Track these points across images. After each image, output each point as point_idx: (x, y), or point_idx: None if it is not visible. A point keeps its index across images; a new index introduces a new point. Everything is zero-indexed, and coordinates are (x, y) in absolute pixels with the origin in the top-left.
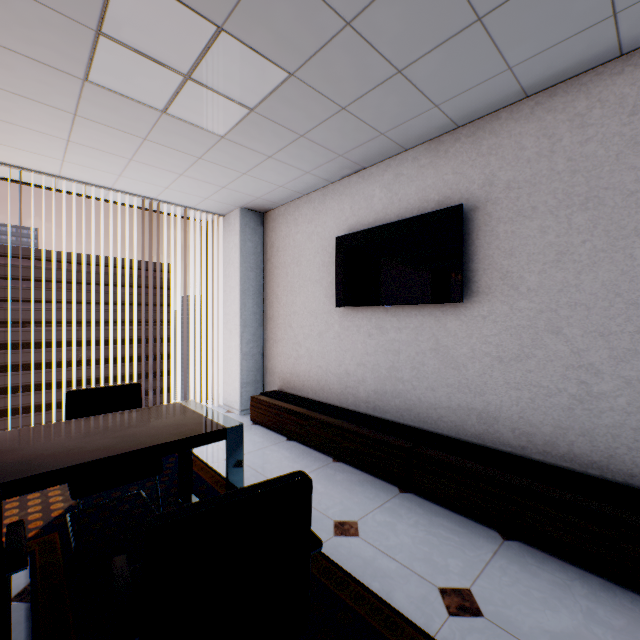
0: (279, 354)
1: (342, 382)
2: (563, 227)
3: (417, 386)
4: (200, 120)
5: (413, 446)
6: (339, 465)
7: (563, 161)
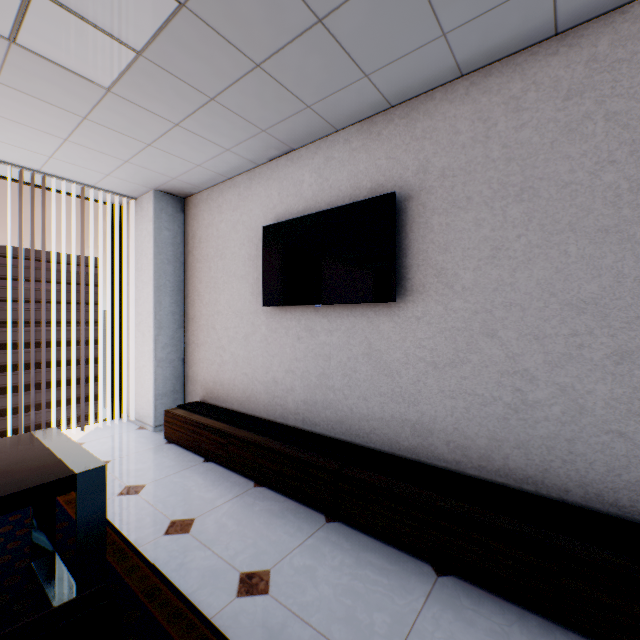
0: (201, 360)
1: (270, 391)
2: (498, 220)
3: (349, 395)
4: (70, 60)
5: (342, 466)
6: (260, 491)
7: (498, 148)
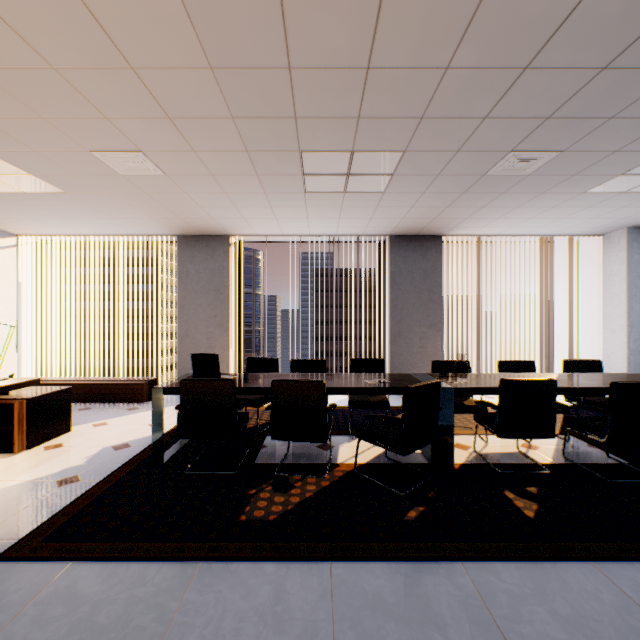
0: None
1: None
2: None
3: None
4: None
5: None
6: None
7: None
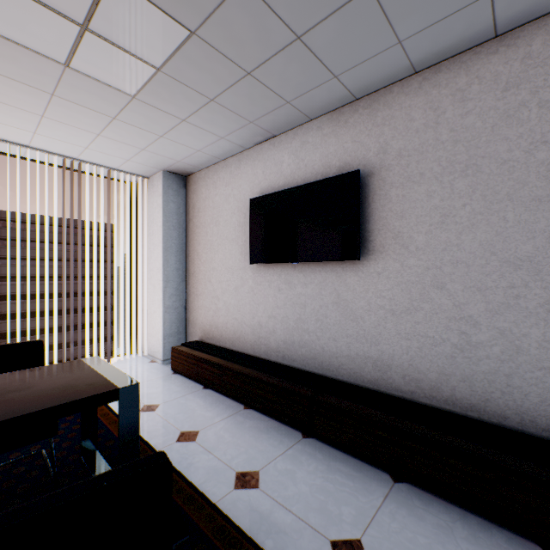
0: (200, 307)
1: (255, 333)
2: (447, 192)
3: (321, 336)
4: (107, 77)
5: (315, 393)
6: (249, 412)
7: (447, 132)
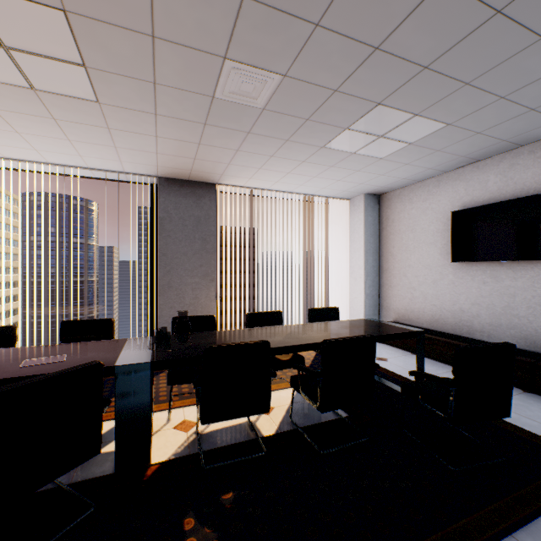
0: (394, 295)
1: (456, 316)
2: None
3: (533, 321)
4: (373, 153)
5: (534, 361)
6: None
7: None
